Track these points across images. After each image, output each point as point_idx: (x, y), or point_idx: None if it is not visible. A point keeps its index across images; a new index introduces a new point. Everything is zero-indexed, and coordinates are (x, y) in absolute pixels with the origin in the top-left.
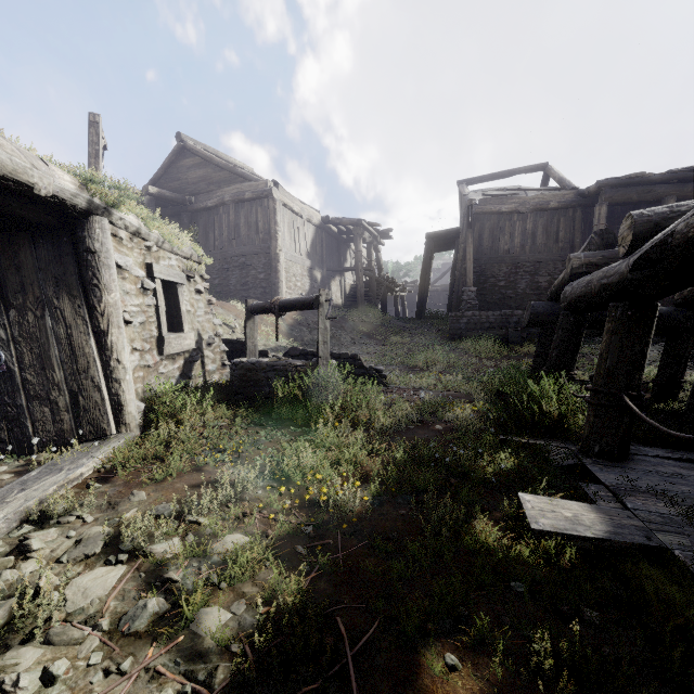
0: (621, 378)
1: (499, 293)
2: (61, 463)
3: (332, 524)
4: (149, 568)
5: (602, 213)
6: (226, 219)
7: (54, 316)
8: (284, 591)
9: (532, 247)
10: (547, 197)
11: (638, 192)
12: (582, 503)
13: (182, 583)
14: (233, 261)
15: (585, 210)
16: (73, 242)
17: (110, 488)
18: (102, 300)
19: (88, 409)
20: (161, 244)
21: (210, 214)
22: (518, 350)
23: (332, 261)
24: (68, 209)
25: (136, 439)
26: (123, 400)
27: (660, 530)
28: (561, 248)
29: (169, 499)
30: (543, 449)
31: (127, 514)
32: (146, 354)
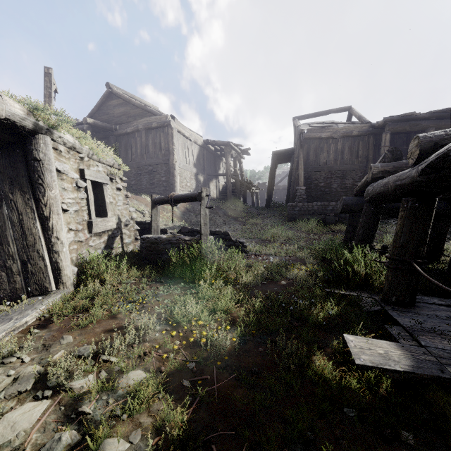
0: (411, 250)
1: (320, 190)
2: (11, 314)
3: (209, 360)
4: (68, 402)
5: (387, 138)
6: (139, 141)
7: (9, 206)
8: (172, 421)
9: (342, 161)
10: (351, 128)
11: (410, 125)
12: (390, 342)
13: (93, 415)
14: (144, 169)
15: (375, 137)
16: (24, 153)
17: (46, 333)
18: (45, 195)
19: (34, 273)
20: (91, 156)
21: (129, 137)
22: (333, 228)
23: (210, 169)
24: (19, 129)
25: (70, 294)
26: (61, 266)
27: (449, 364)
28: (360, 162)
29: (90, 341)
30: (357, 299)
31: (56, 355)
32: (79, 232)
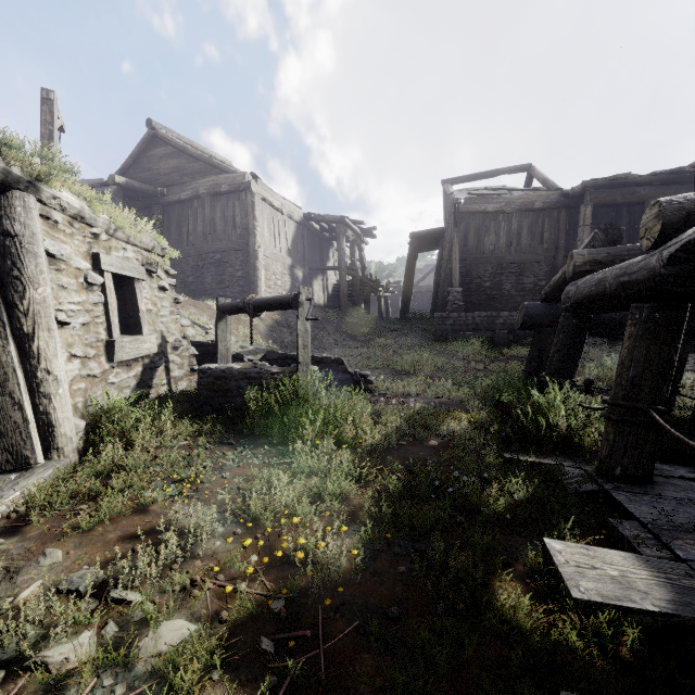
0: (648, 391)
1: (484, 294)
2: None
3: (311, 593)
4: (33, 694)
5: (587, 213)
6: (200, 213)
7: None
8: None
9: (518, 248)
10: (532, 198)
11: (622, 193)
12: (625, 553)
13: None
14: (209, 258)
15: (569, 211)
16: None
17: (16, 544)
18: (25, 296)
19: (4, 432)
20: (112, 232)
21: (184, 207)
22: (506, 353)
23: (314, 260)
24: None
25: (70, 467)
26: (54, 419)
27: None
28: (545, 249)
29: (94, 559)
30: (557, 471)
31: (24, 592)
32: (91, 361)
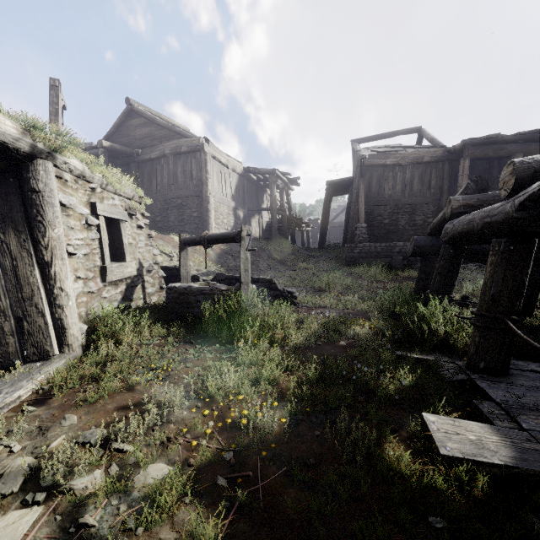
0: (504, 305)
1: (384, 228)
2: (1, 386)
3: (252, 448)
4: (66, 509)
5: (465, 165)
6: (166, 168)
7: (0, 249)
8: (203, 536)
9: (410, 193)
10: (421, 153)
11: (493, 149)
12: (482, 424)
13: (98, 528)
14: (172, 202)
15: (451, 164)
16: (19, 182)
17: (44, 411)
18: (46, 235)
19: (32, 333)
20: (104, 186)
21: (154, 164)
22: (401, 274)
23: (252, 203)
24: (11, 152)
25: (77, 358)
26: (65, 324)
27: None
28: (432, 194)
29: (99, 422)
30: (435, 365)
31: (54, 442)
32: (90, 281)
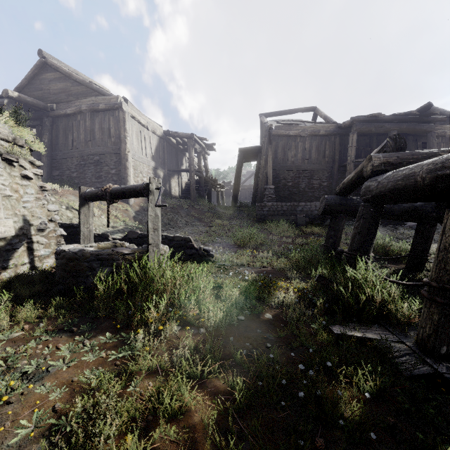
0: None
1: (288, 190)
2: None
3: None
4: None
5: (354, 138)
6: (83, 124)
7: None
8: None
9: (309, 160)
10: (318, 127)
11: (375, 126)
12: None
13: None
14: (89, 159)
15: (341, 137)
16: None
17: None
18: None
19: None
20: None
21: (69, 119)
22: (305, 230)
23: (172, 164)
24: None
25: None
26: None
27: None
28: (327, 162)
29: None
30: (388, 351)
31: None
32: None
